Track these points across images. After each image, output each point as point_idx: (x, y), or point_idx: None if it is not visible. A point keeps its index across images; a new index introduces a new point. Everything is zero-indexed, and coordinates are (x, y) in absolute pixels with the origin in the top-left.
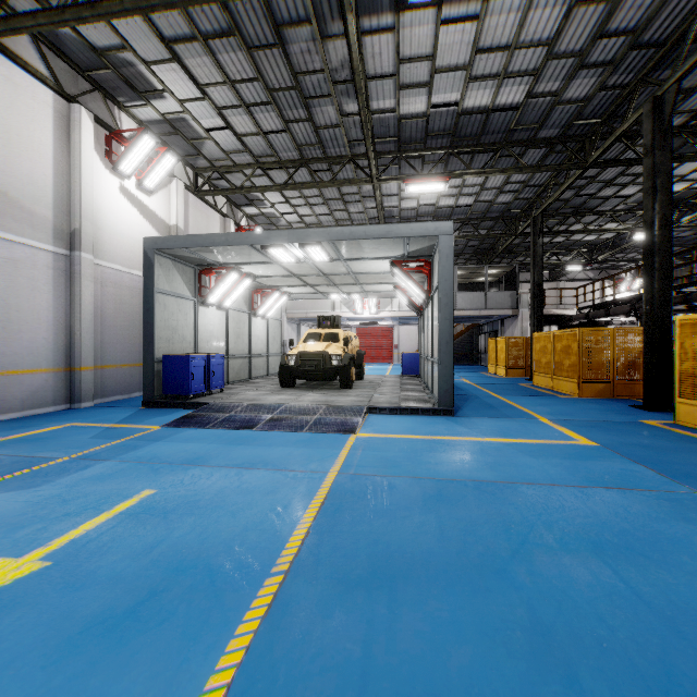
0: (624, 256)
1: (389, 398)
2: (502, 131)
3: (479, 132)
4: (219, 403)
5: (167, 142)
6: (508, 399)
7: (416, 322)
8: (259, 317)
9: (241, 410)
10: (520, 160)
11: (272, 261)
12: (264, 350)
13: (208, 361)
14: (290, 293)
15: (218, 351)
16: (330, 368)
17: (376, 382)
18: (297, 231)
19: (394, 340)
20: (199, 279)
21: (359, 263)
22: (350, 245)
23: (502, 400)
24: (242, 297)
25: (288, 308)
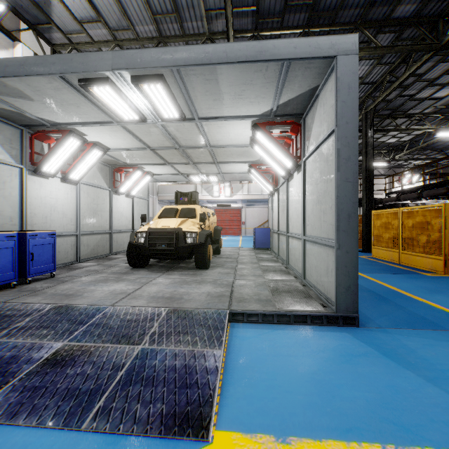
0: (413, 156)
1: (254, 286)
2: (361, 5)
3: (338, 5)
4: (9, 306)
5: (8, 0)
6: (378, 279)
7: (259, 205)
8: (123, 195)
9: (24, 324)
10: (373, 40)
11: (112, 120)
12: (128, 226)
13: (24, 240)
14: (153, 174)
15: (64, 227)
16: (184, 247)
17: (233, 257)
18: (126, 52)
19: (242, 218)
20: (30, 144)
21: (217, 127)
22: (204, 85)
23: (375, 282)
24: (100, 174)
25: (159, 192)
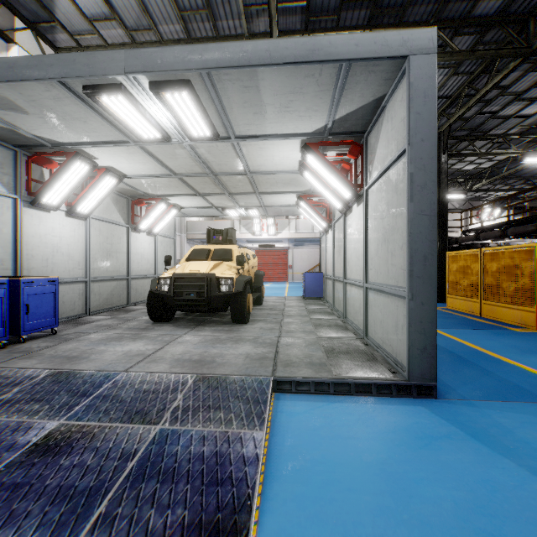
0: (495, 186)
1: (304, 346)
2: None
3: None
4: None
5: None
6: (457, 336)
7: (309, 245)
8: (144, 233)
9: (11, 397)
10: (450, 44)
11: (128, 139)
12: (150, 270)
13: (17, 288)
14: (181, 207)
15: (70, 272)
16: (217, 296)
17: (278, 309)
18: (143, 51)
19: (289, 261)
20: (27, 168)
21: (258, 148)
22: (242, 94)
23: (453, 339)
24: (115, 207)
25: (188, 229)
